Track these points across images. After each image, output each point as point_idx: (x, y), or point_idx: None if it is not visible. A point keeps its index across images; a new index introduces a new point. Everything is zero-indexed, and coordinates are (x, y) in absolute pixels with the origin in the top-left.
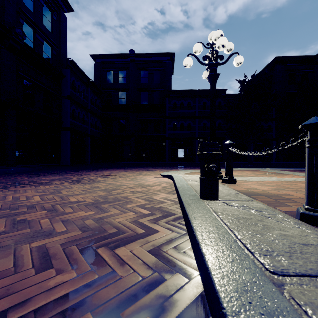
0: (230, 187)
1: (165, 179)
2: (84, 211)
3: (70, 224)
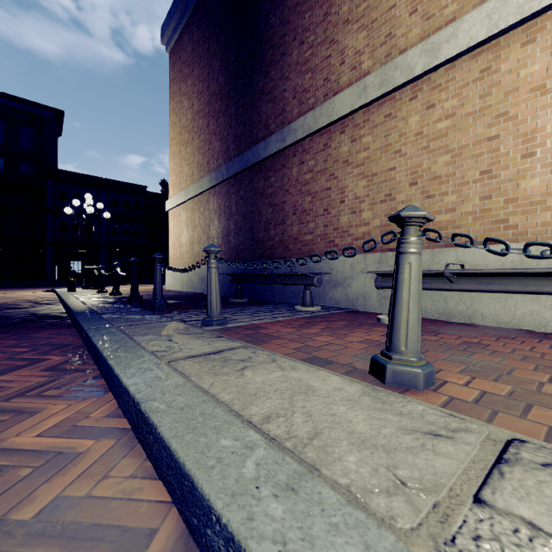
0: (92, 291)
1: (47, 293)
2: (3, 300)
3: (4, 300)
